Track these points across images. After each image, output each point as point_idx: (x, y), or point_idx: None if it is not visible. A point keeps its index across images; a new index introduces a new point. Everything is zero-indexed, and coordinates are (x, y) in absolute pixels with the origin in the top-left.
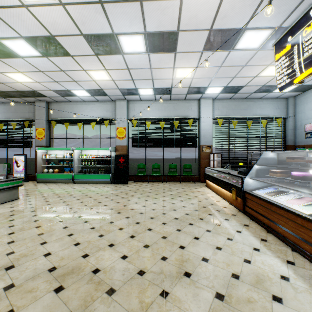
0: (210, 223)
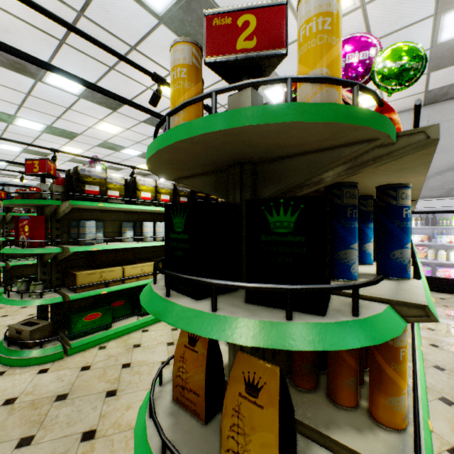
0: None
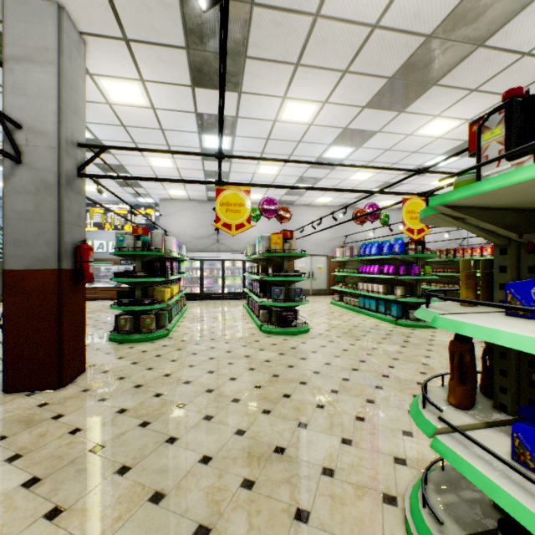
0: None
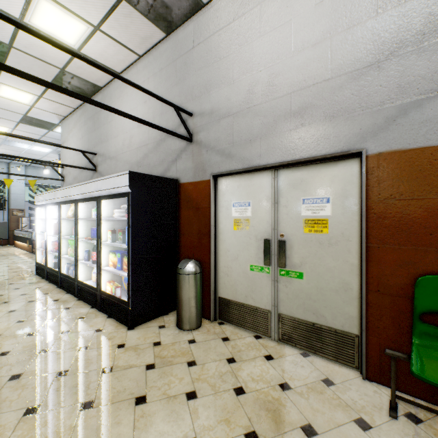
0: (2, 258)
